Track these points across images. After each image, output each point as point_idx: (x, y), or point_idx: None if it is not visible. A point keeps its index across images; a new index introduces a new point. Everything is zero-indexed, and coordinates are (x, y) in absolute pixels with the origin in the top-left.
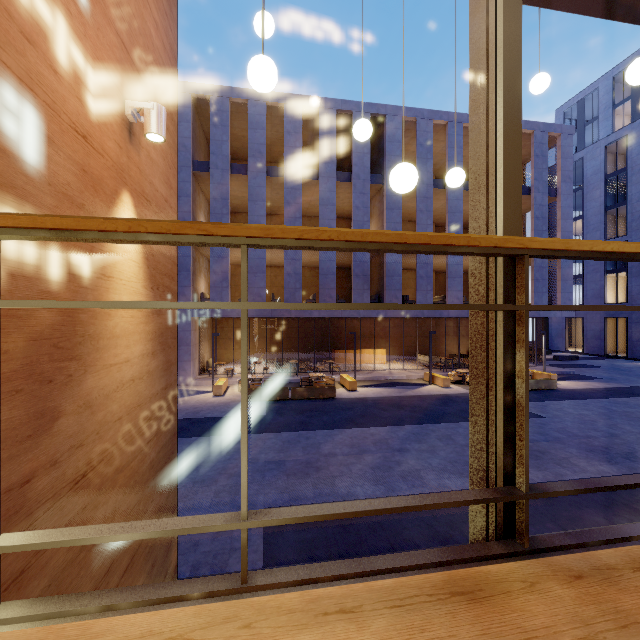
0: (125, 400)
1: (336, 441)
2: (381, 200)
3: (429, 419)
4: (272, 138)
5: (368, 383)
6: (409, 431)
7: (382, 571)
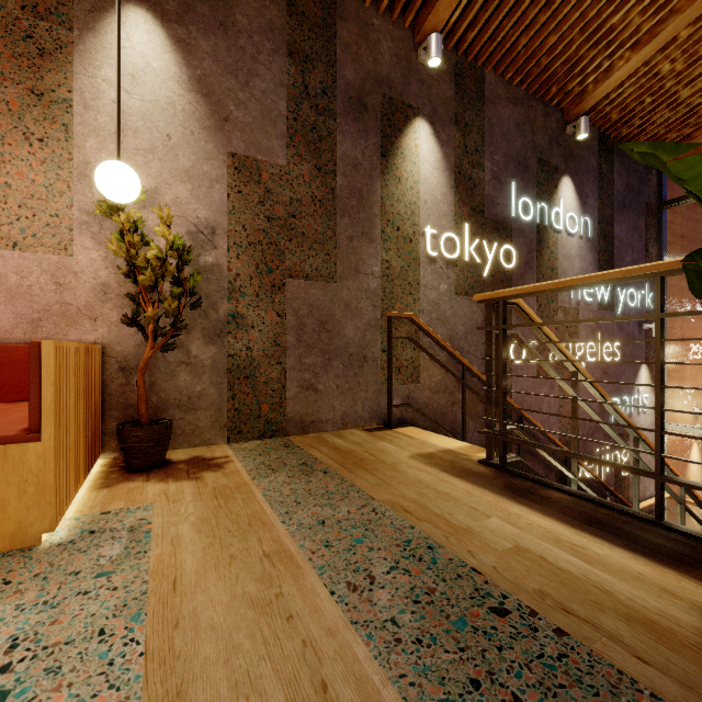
0: (693, 520)
1: None
2: None
3: None
4: None
5: None
6: None
7: None
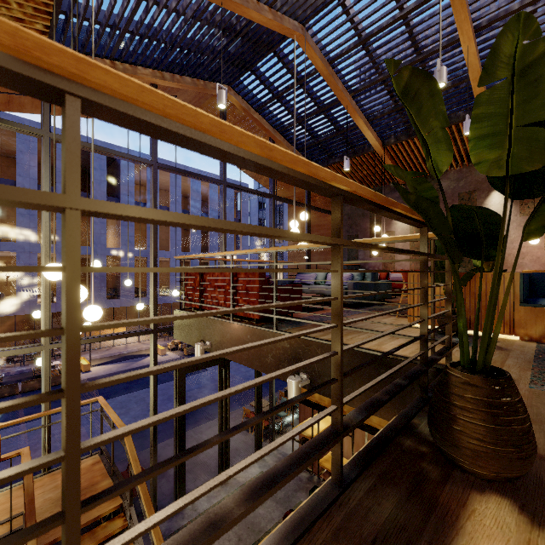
0: None
1: (57, 424)
2: None
3: (137, 387)
4: (2, 141)
5: (104, 361)
6: (118, 401)
7: (6, 489)
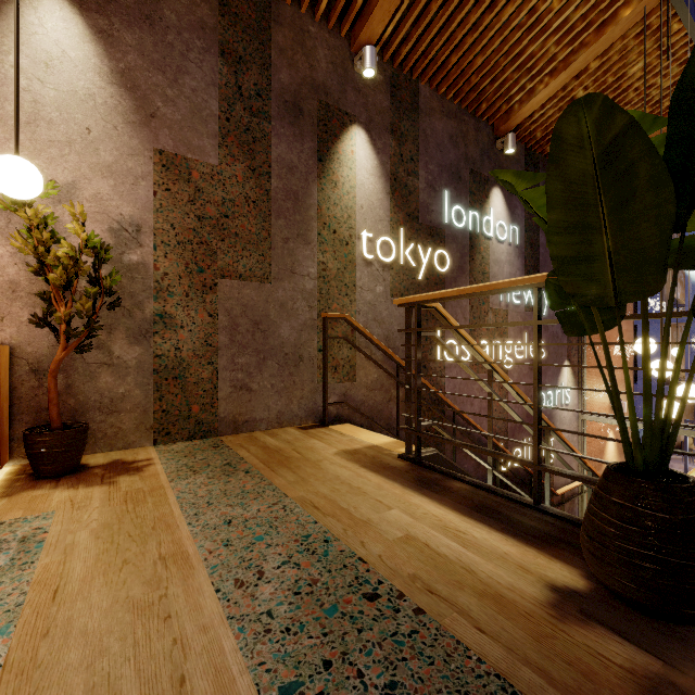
0: None
1: None
2: None
3: None
4: None
5: None
6: None
7: None
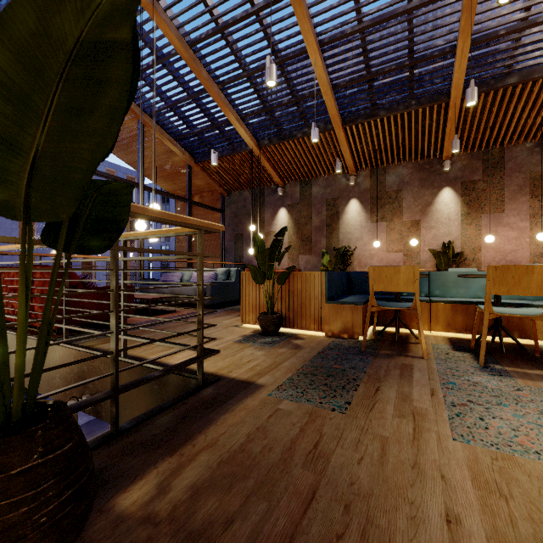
0: None
1: None
2: None
3: None
4: None
5: None
6: None
7: None
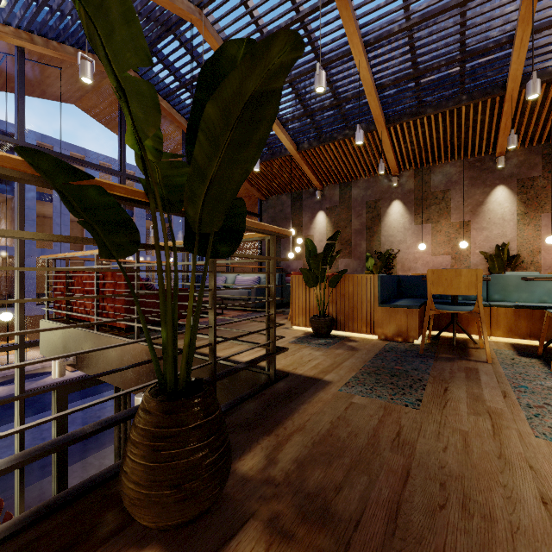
0: None
1: None
2: (13, 208)
3: (32, 412)
4: None
5: None
6: (2, 431)
7: None
